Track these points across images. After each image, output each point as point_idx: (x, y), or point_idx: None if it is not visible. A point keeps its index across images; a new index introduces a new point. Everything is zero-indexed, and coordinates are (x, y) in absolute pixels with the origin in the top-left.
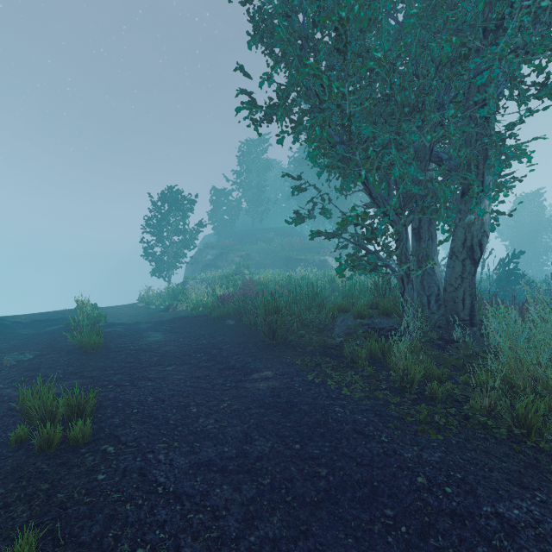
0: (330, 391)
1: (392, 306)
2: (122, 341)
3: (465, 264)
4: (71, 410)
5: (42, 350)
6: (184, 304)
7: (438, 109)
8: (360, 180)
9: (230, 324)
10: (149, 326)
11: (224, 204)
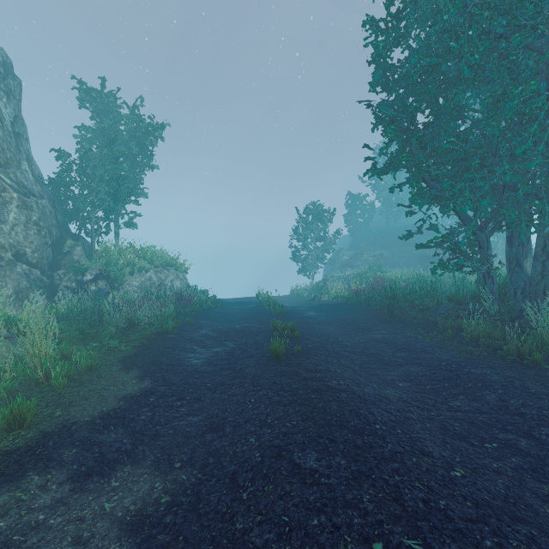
0: (418, 340)
1: None
2: (293, 314)
3: (545, 264)
4: (290, 330)
5: (256, 314)
6: (326, 295)
7: (510, 157)
8: (449, 210)
9: (362, 309)
10: (305, 308)
11: (359, 208)
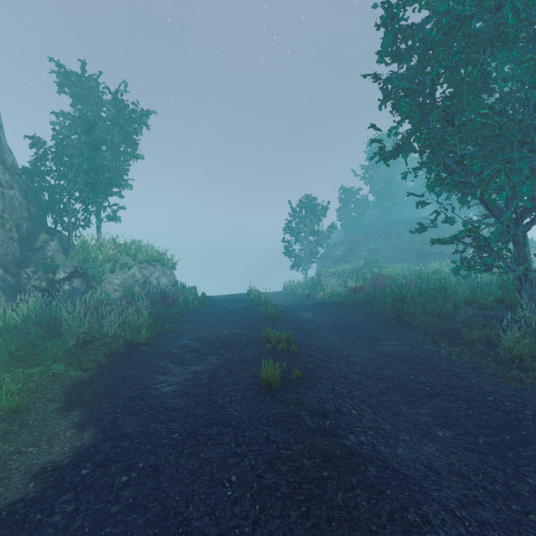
0: (442, 356)
1: (516, 301)
2: (288, 315)
3: None
4: (285, 341)
5: (246, 316)
6: (321, 293)
7: None
8: (476, 199)
9: (362, 310)
10: (299, 308)
11: (352, 202)
